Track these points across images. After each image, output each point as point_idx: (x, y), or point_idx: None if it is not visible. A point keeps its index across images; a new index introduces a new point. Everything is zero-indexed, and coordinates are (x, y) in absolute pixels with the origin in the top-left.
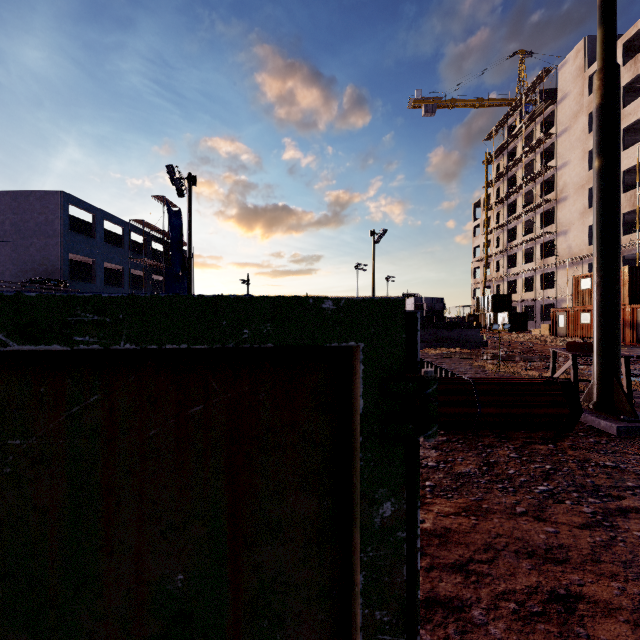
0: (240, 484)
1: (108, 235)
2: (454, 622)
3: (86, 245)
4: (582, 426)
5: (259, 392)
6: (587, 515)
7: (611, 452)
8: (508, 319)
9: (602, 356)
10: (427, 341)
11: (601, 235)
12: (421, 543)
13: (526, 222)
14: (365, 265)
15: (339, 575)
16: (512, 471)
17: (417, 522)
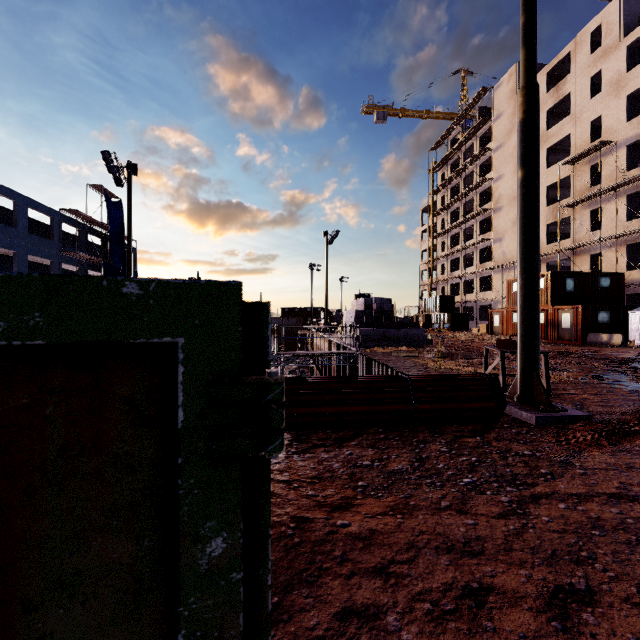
0: (14, 531)
1: (34, 225)
2: (368, 632)
3: (5, 235)
4: (507, 418)
5: (45, 405)
6: (504, 504)
7: (529, 441)
8: (451, 319)
9: (524, 352)
10: (376, 340)
11: (523, 240)
12: (344, 548)
13: (467, 229)
14: (319, 265)
15: (166, 632)
16: (441, 465)
17: (268, 554)
